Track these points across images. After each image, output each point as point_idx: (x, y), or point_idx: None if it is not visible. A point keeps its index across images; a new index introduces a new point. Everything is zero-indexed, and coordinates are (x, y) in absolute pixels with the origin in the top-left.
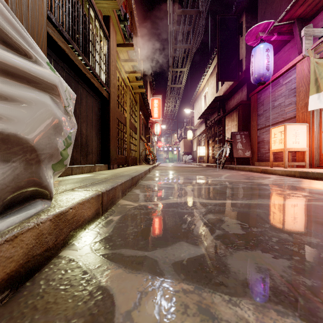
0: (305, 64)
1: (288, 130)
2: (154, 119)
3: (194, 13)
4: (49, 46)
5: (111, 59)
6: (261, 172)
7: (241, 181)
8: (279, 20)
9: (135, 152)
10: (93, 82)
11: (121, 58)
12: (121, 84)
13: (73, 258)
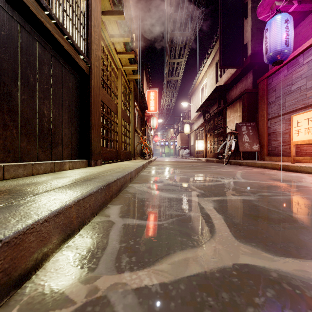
0: None
1: None
2: (150, 112)
3: None
4: None
5: (92, 22)
6: (280, 169)
7: (274, 184)
8: None
9: (128, 145)
10: (59, 40)
11: (111, 33)
12: (110, 65)
13: None
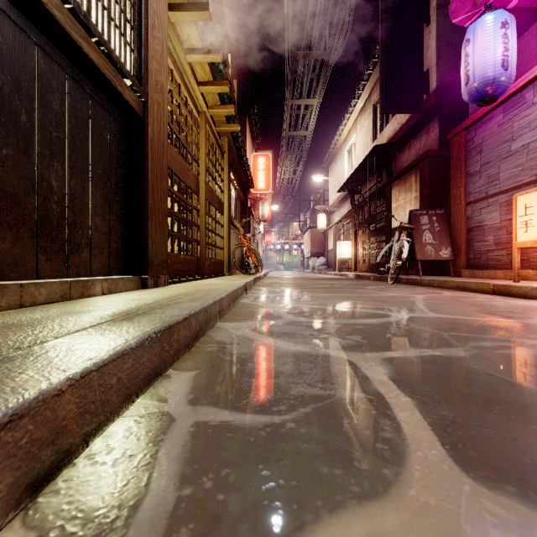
0: None
1: None
2: (258, 193)
3: None
4: None
5: (149, 19)
6: (492, 293)
7: (493, 323)
8: None
9: (219, 250)
10: (81, 45)
11: (186, 47)
12: (186, 104)
13: None
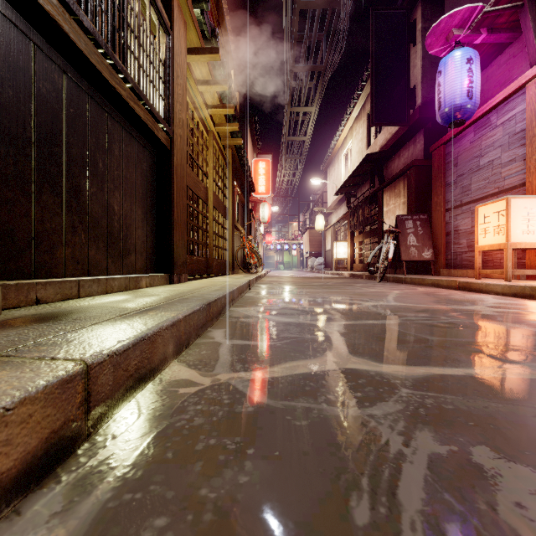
0: None
1: (513, 209)
2: (258, 196)
3: (328, 6)
4: (20, 9)
5: (175, 72)
6: (458, 289)
7: (433, 308)
8: (494, 1)
9: (224, 251)
10: (135, 109)
11: (198, 79)
12: (198, 127)
13: None
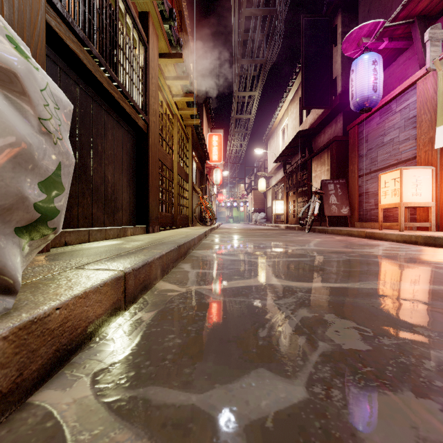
0: (429, 82)
1: (405, 177)
2: (212, 163)
3: (268, 13)
4: (53, 47)
5: (150, 75)
6: (366, 237)
7: (340, 250)
8: (392, 18)
9: (185, 208)
10: (123, 106)
11: (166, 75)
12: (165, 112)
13: (52, 410)
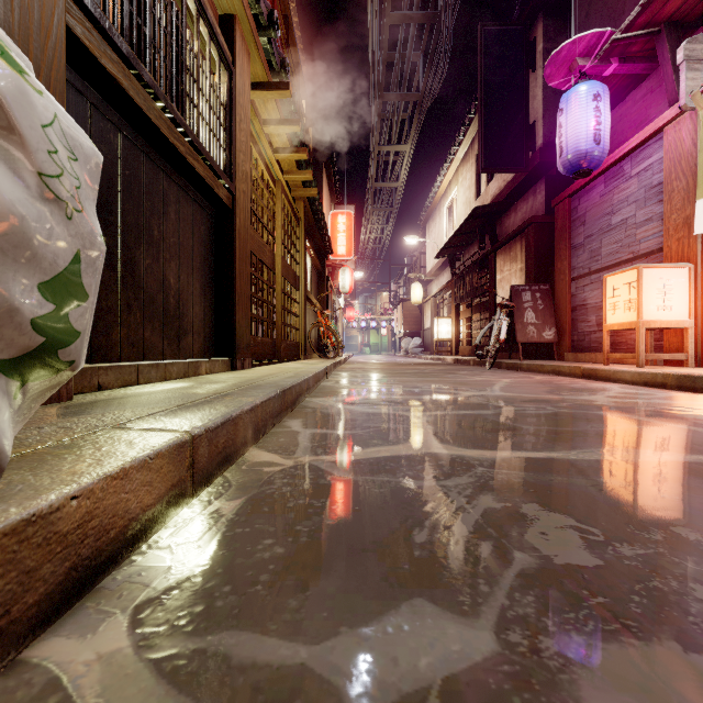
0: (684, 128)
1: (646, 281)
2: (337, 259)
3: (426, 20)
4: (79, 69)
5: (237, 116)
6: (583, 377)
7: (542, 398)
8: (625, 26)
9: (294, 330)
10: (194, 165)
11: (264, 118)
12: (263, 177)
13: (60, 674)
